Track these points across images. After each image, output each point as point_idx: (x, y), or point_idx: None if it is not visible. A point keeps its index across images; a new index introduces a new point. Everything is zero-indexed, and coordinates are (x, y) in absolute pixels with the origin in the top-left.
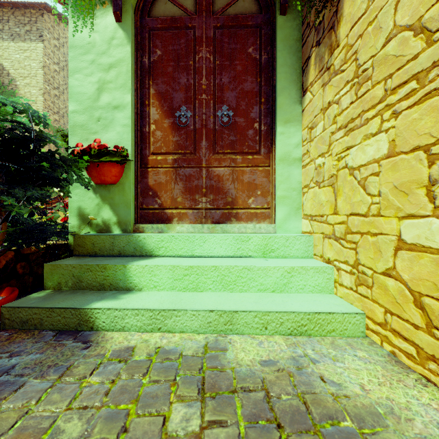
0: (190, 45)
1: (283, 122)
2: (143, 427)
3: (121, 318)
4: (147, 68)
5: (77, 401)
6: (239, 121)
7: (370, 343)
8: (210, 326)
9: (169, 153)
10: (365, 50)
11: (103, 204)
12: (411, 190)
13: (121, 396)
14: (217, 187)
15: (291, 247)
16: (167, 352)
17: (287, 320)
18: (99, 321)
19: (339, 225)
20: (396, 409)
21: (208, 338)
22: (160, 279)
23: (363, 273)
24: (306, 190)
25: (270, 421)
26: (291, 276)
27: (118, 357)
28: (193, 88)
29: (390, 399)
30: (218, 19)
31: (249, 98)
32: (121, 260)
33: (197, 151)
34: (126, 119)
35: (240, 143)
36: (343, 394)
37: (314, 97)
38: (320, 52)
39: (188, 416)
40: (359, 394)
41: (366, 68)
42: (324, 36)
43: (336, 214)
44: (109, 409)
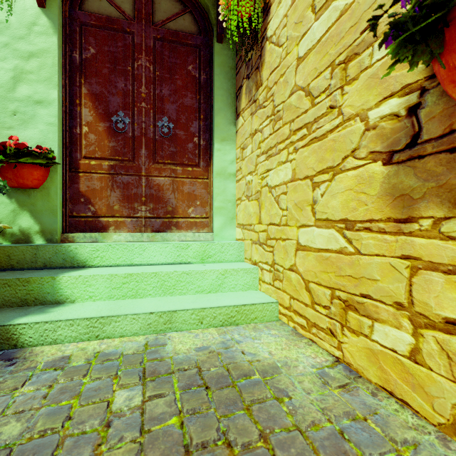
0: (128, 50)
1: (220, 140)
2: (88, 413)
3: (53, 331)
4: (78, 65)
5: (11, 409)
6: (180, 133)
7: (281, 324)
8: (151, 327)
9: (104, 159)
10: (279, 95)
11: (20, 211)
12: (304, 207)
13: (61, 395)
14: (157, 196)
15: (226, 252)
16: (107, 354)
17: (220, 314)
18: (24, 337)
19: (263, 233)
20: (289, 362)
21: (149, 338)
22: (97, 289)
23: (278, 270)
24: (239, 202)
25: (200, 386)
26: (225, 278)
27: (53, 366)
28: (131, 94)
29: (287, 357)
30: (158, 31)
31: (189, 113)
32: (47, 273)
33: (136, 159)
34: (52, 116)
35: (180, 154)
36: (256, 360)
37: (245, 122)
38: (249, 85)
39: (131, 397)
40: (267, 357)
41: (279, 109)
42: (252, 72)
43: (260, 223)
44: (50, 408)
